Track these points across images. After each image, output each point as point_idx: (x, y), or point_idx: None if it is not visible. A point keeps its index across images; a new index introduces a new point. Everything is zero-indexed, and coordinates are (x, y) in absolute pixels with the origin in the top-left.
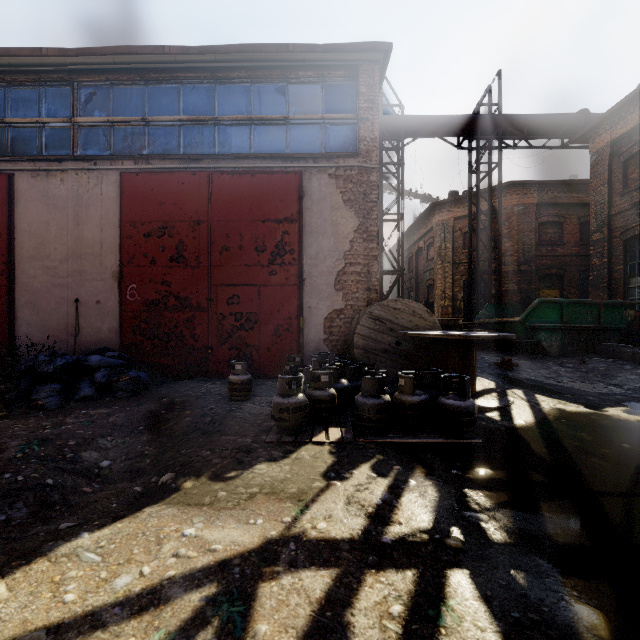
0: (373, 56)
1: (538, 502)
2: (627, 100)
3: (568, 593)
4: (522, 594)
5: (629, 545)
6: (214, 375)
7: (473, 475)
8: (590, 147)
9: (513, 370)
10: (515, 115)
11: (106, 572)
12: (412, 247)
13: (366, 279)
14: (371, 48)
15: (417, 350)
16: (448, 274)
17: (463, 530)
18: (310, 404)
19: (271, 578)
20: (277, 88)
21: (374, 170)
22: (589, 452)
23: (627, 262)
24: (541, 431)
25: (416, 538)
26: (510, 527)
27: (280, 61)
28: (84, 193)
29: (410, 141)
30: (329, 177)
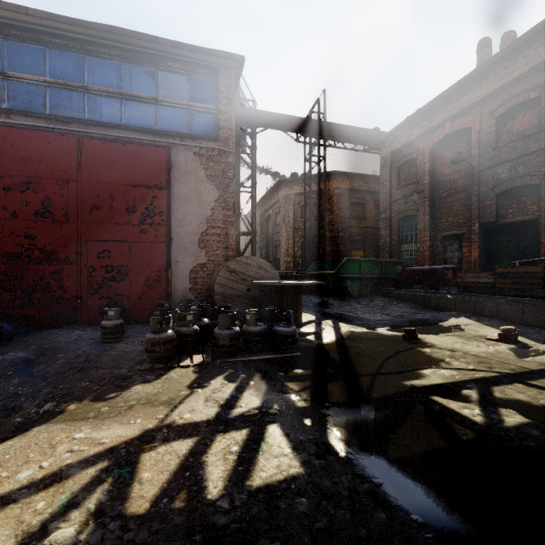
0: (230, 63)
1: (326, 384)
2: (399, 127)
3: (331, 424)
4: (307, 428)
5: (367, 398)
6: (84, 323)
7: (292, 374)
8: (380, 154)
9: (329, 308)
10: (335, 124)
11: (7, 472)
12: (264, 214)
13: (225, 240)
14: (228, 57)
15: (263, 295)
16: (290, 237)
17: (280, 404)
18: (178, 338)
19: (150, 450)
20: (147, 71)
21: (231, 154)
22: (361, 354)
23: (400, 234)
24: (338, 345)
25: (251, 413)
26: (308, 399)
27: (150, 49)
28: None
29: (261, 130)
30: (194, 154)
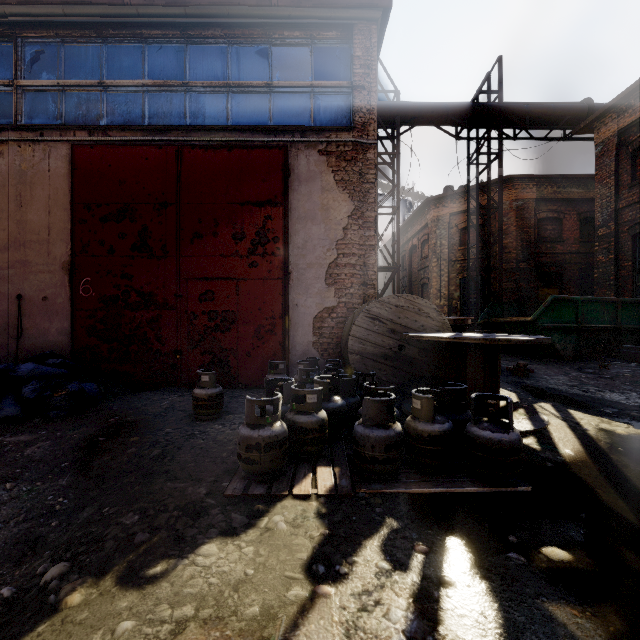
0: (370, 14)
1: None
2: (637, 85)
3: None
4: None
5: None
6: (184, 384)
7: (542, 563)
8: (595, 137)
9: (529, 377)
10: (516, 103)
11: None
12: (405, 245)
13: (362, 272)
14: (368, 3)
15: (423, 355)
16: (444, 272)
17: None
18: (292, 434)
19: None
20: (259, 50)
21: (371, 146)
22: None
23: (636, 258)
24: (600, 468)
25: None
26: None
27: (262, 17)
28: (28, 169)
29: (406, 130)
30: (319, 154)
